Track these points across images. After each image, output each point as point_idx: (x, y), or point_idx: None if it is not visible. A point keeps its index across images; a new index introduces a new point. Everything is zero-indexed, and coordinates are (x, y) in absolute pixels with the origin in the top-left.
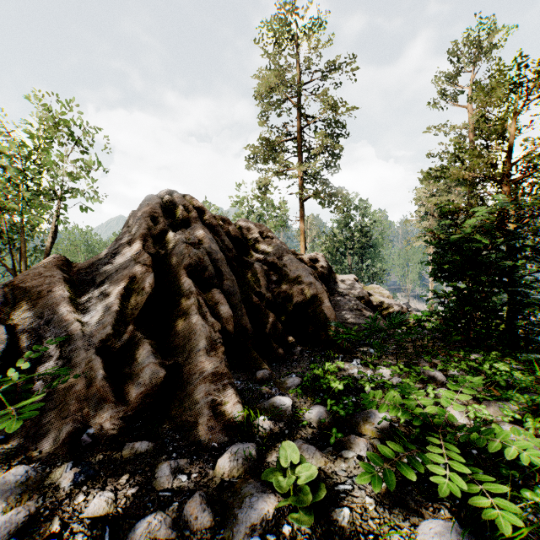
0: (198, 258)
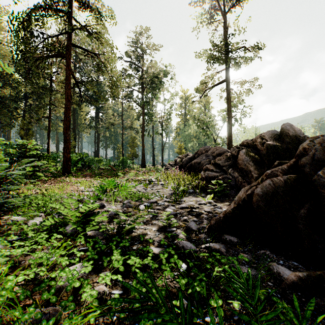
0: (302, 148)
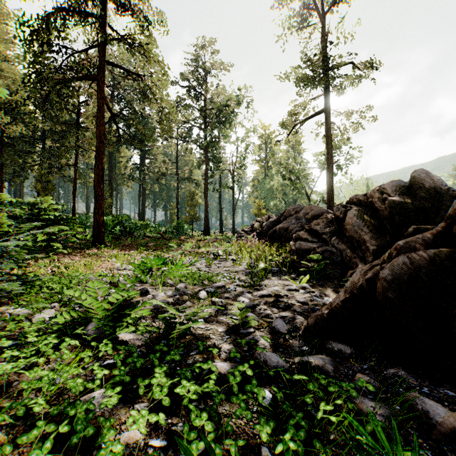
0: None
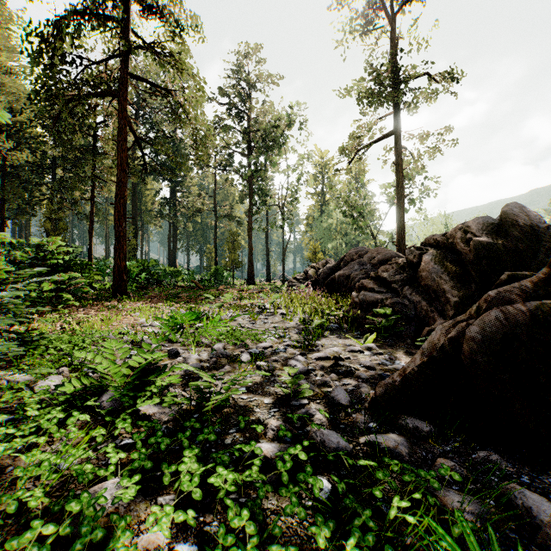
0: None
